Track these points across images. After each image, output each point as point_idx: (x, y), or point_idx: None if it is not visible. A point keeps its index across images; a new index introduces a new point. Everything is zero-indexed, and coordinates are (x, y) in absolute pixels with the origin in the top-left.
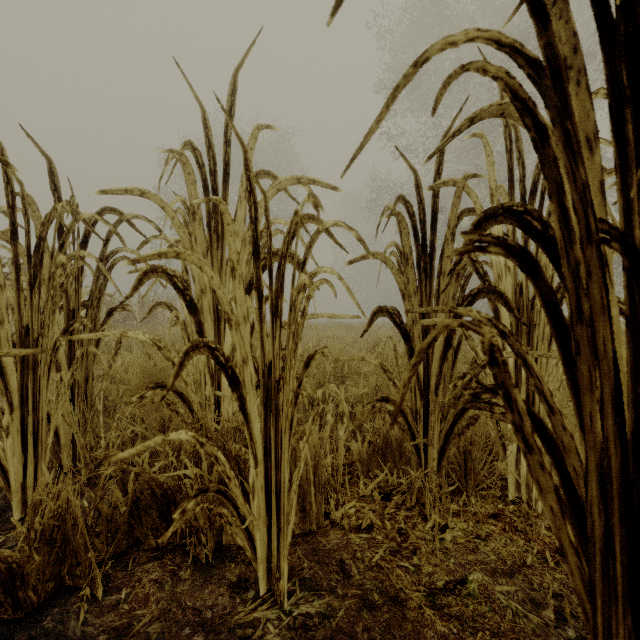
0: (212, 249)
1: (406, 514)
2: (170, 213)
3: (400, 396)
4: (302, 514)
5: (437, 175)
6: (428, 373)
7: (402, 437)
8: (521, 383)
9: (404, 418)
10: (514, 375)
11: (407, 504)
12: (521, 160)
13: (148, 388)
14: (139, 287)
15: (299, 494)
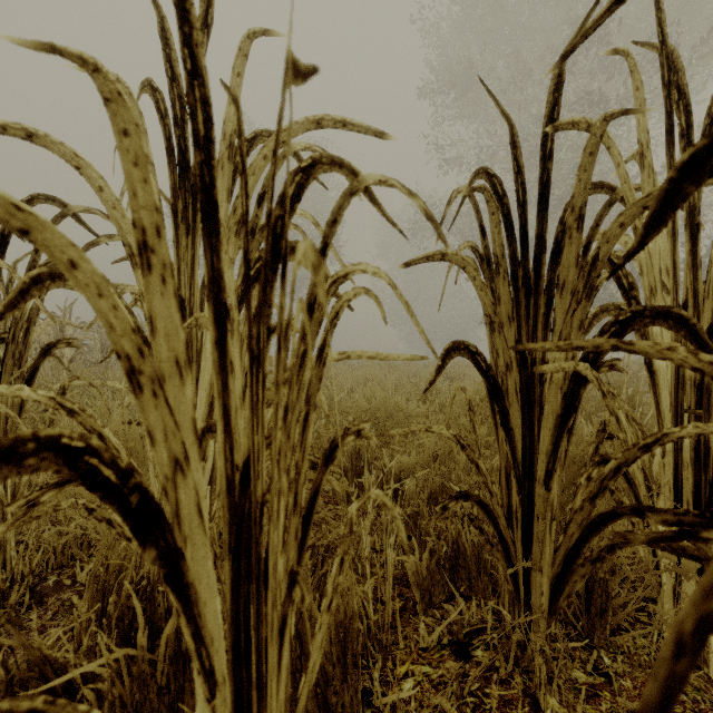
0: (179, 247)
1: (501, 694)
2: (94, 179)
3: (660, 686)
4: (322, 712)
5: (549, 123)
6: (532, 450)
7: (482, 542)
8: (683, 466)
9: (493, 524)
10: (673, 453)
11: (500, 671)
12: (683, 102)
13: (44, 488)
14: (22, 305)
15: (317, 679)
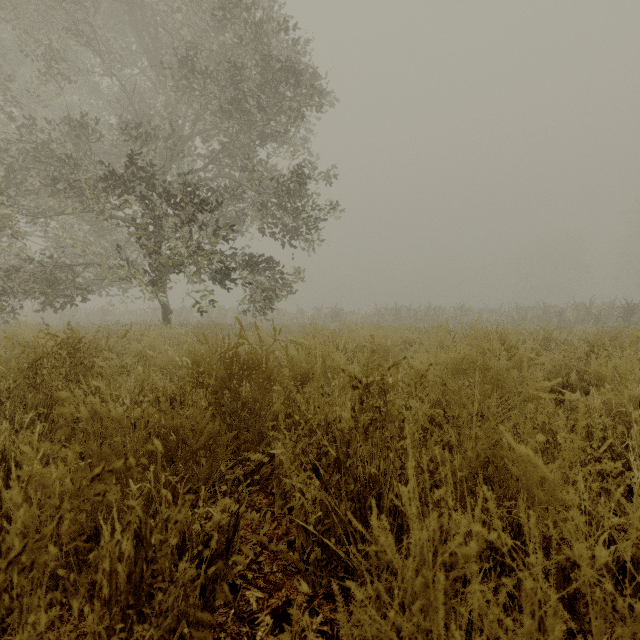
0: None
1: None
2: None
3: None
4: None
5: None
6: None
7: None
8: None
9: None
10: None
11: None
12: None
13: None
14: None
15: None
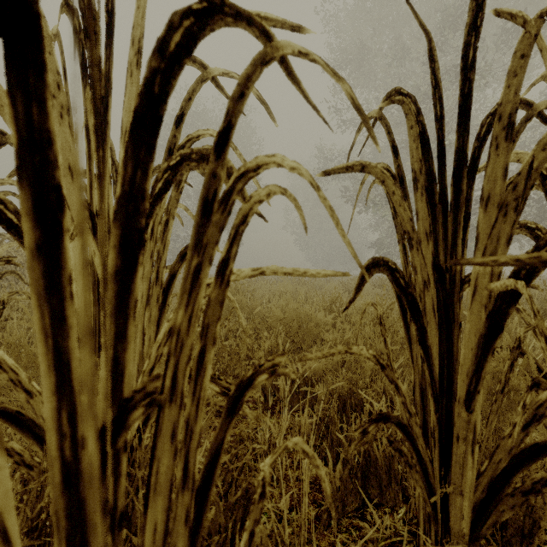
0: (91, 162)
1: None
2: None
3: None
4: None
5: (472, 30)
6: (450, 368)
7: (393, 453)
8: None
9: (412, 445)
10: None
11: None
12: None
13: None
14: None
15: None
